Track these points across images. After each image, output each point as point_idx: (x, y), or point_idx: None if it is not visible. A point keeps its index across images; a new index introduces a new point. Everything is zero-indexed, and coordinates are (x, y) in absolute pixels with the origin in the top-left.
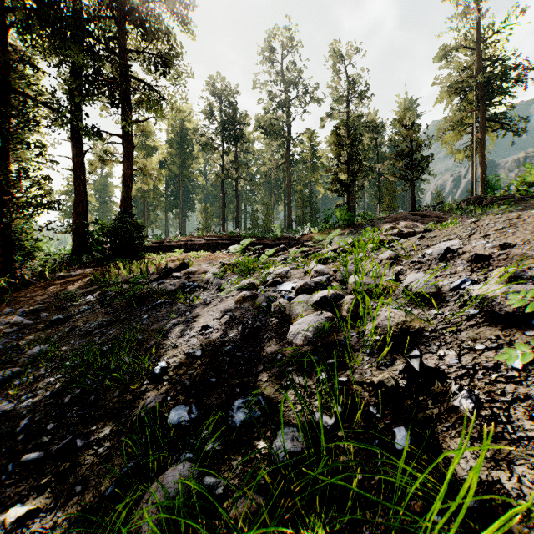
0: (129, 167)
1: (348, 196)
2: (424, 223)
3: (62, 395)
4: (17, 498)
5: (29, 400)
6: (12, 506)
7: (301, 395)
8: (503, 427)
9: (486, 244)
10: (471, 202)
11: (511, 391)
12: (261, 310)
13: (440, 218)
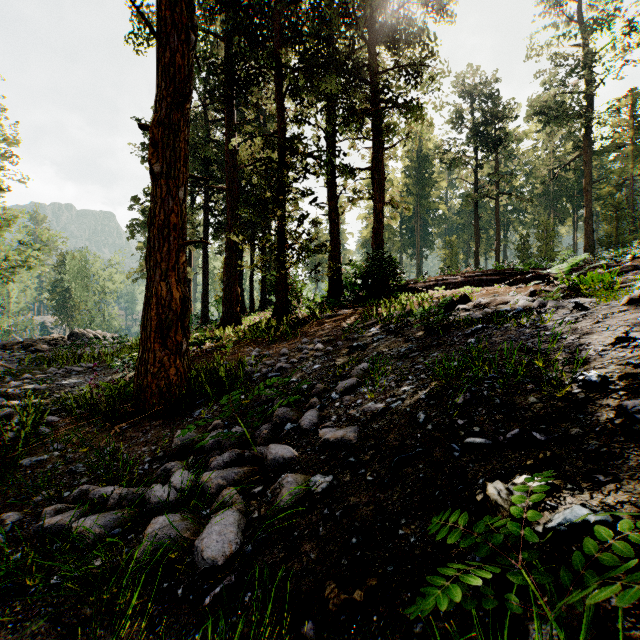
0: (381, 200)
1: None
2: None
3: (442, 398)
4: (492, 474)
5: (399, 402)
6: (501, 478)
7: None
8: None
9: None
10: None
11: None
12: None
13: None
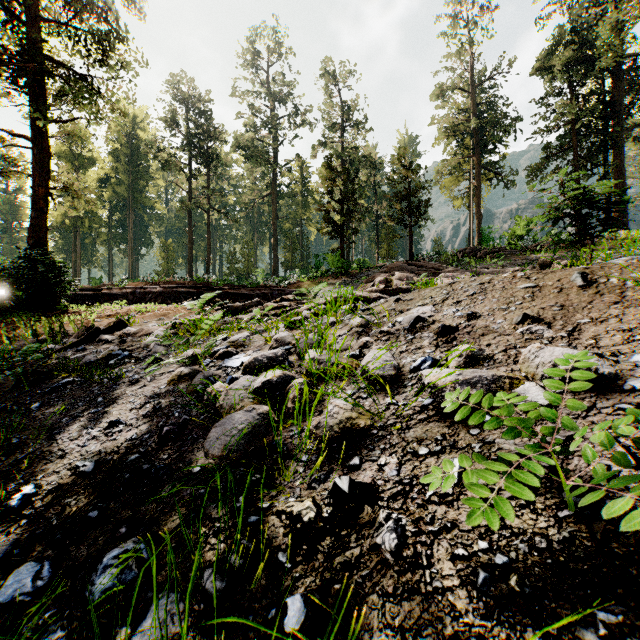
0: (43, 183)
1: (341, 240)
2: (420, 274)
3: None
4: None
5: None
6: None
7: (206, 534)
8: (422, 574)
9: (455, 313)
10: (466, 253)
11: (442, 516)
12: (195, 397)
13: (437, 269)
